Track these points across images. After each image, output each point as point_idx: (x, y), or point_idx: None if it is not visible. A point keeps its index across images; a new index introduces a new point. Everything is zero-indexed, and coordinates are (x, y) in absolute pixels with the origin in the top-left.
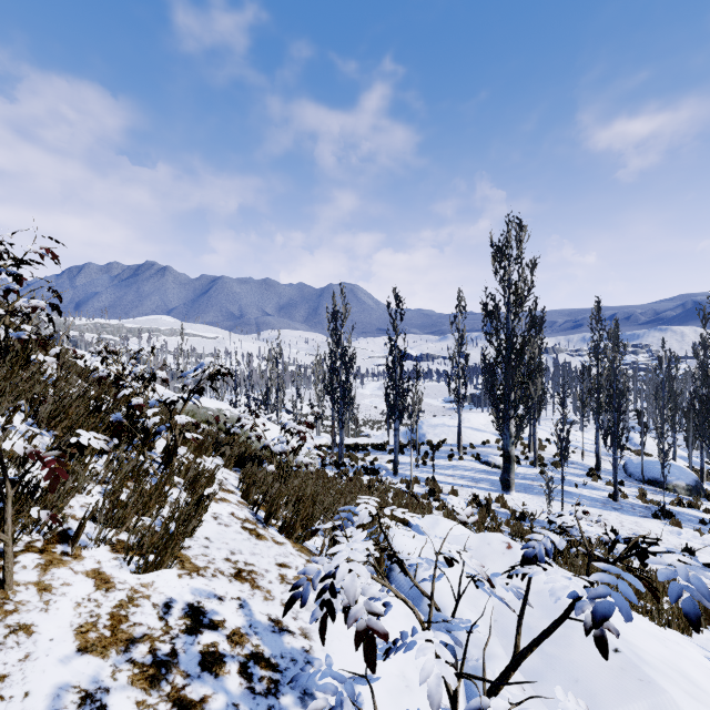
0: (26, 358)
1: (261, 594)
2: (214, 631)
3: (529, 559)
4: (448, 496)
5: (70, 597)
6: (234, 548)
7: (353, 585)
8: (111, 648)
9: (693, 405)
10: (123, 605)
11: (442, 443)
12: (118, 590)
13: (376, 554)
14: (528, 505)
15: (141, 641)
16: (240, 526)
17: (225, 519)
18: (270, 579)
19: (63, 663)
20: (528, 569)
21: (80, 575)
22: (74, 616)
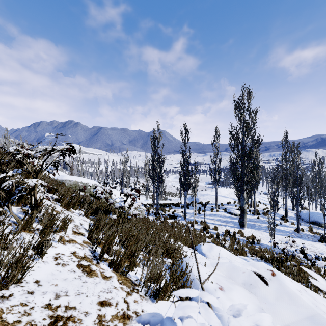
0: None
1: None
2: None
3: None
4: (213, 230)
5: None
6: (61, 290)
7: None
8: None
9: None
10: None
11: (207, 203)
12: None
13: None
14: (255, 235)
15: None
16: (76, 264)
17: (65, 259)
18: (86, 325)
19: None
20: None
21: None
22: None
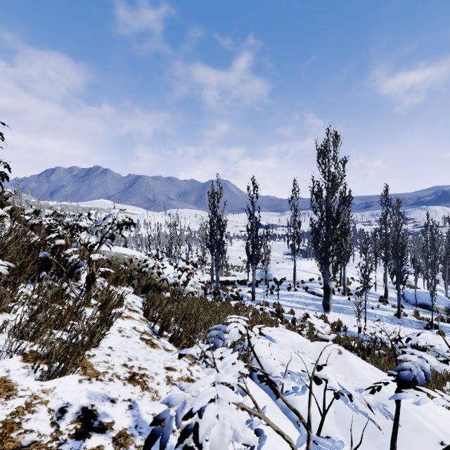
0: None
1: (149, 394)
2: (102, 434)
3: (408, 382)
4: (288, 314)
5: None
6: (132, 355)
7: (222, 442)
8: None
9: None
10: (19, 412)
11: (283, 280)
12: (18, 397)
13: (246, 371)
14: (342, 320)
15: (27, 449)
16: (139, 337)
17: (128, 332)
18: (158, 381)
19: None
20: (410, 395)
21: None
22: None
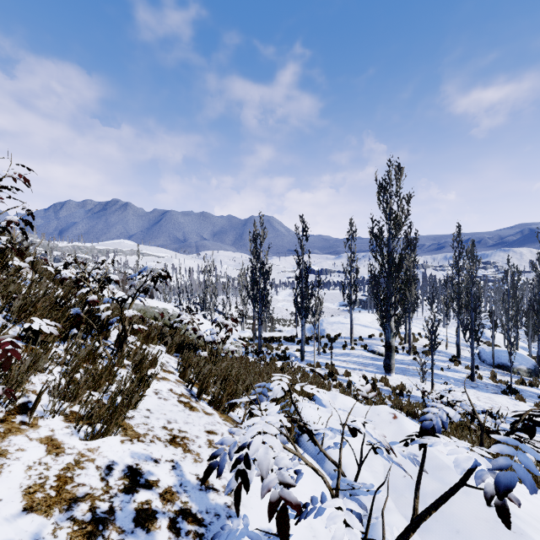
0: (4, 264)
1: (191, 456)
2: (149, 490)
3: (427, 430)
4: (343, 377)
5: (23, 461)
6: (171, 418)
7: (266, 458)
8: (55, 507)
9: (533, 307)
10: (70, 467)
11: (337, 336)
12: (66, 455)
13: (288, 424)
14: (405, 384)
15: (83, 500)
16: (176, 400)
17: (165, 394)
18: (199, 444)
19: (9, 522)
20: (427, 440)
21: (34, 441)
22: (25, 478)
